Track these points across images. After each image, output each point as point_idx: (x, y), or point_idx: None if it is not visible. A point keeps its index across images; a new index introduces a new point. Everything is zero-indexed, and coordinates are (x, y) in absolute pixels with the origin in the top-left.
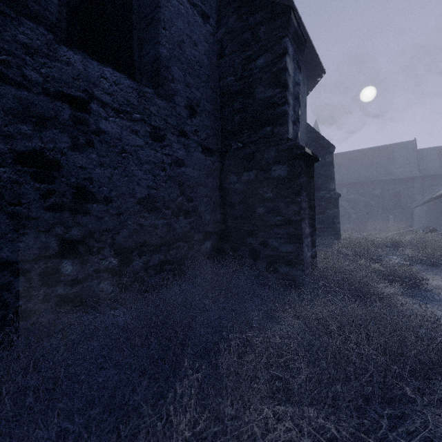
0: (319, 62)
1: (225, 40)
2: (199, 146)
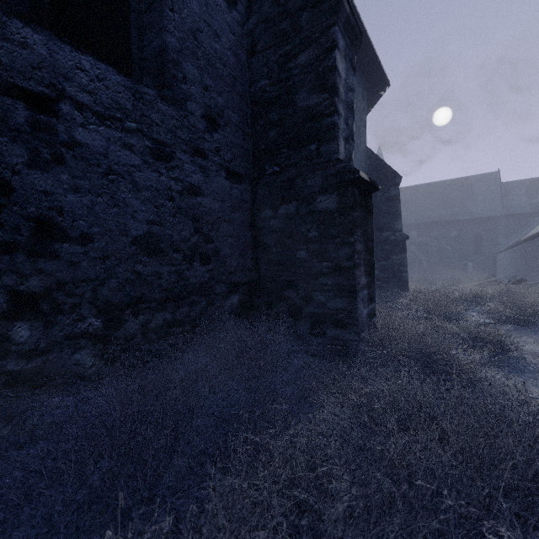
0: (382, 71)
1: (257, 32)
2: (222, 170)
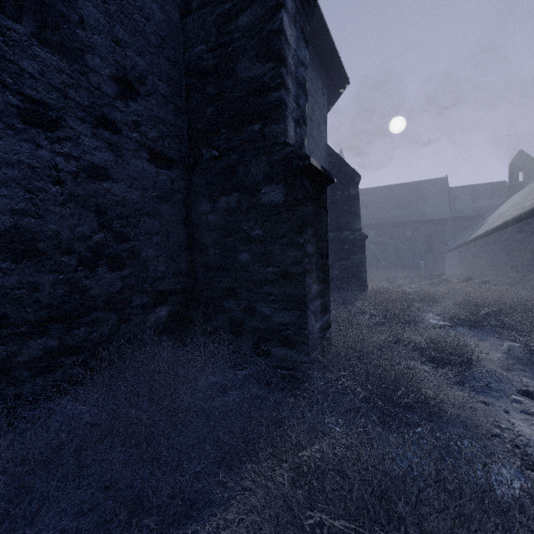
0: (341, 67)
1: None
2: (143, 150)
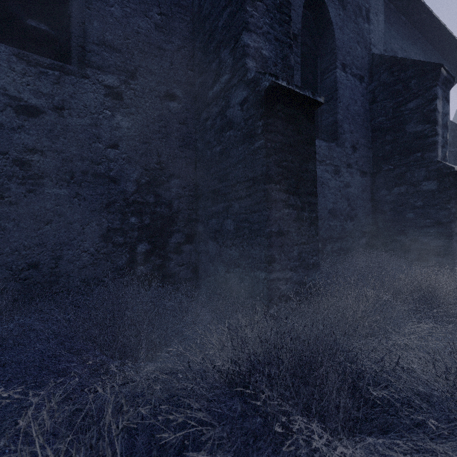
0: None
1: (377, 91)
2: (358, 172)
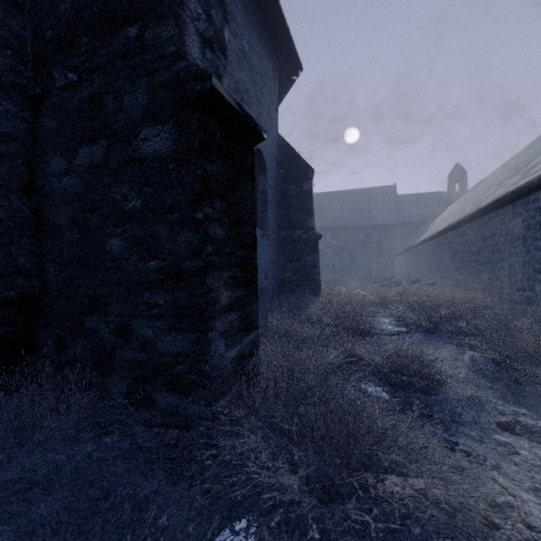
0: (294, 49)
1: None
2: None
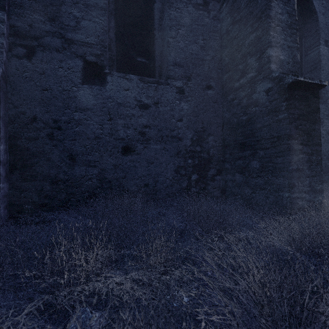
0: None
1: None
2: None
